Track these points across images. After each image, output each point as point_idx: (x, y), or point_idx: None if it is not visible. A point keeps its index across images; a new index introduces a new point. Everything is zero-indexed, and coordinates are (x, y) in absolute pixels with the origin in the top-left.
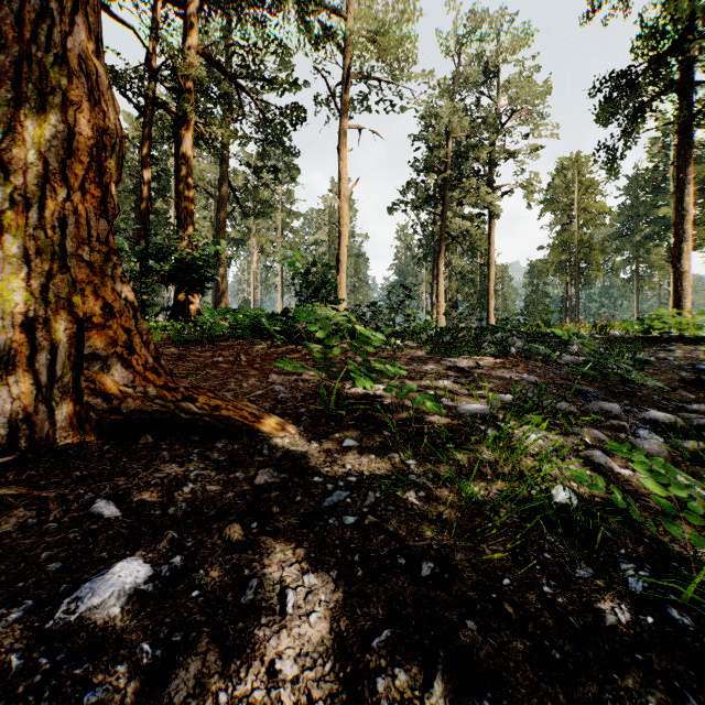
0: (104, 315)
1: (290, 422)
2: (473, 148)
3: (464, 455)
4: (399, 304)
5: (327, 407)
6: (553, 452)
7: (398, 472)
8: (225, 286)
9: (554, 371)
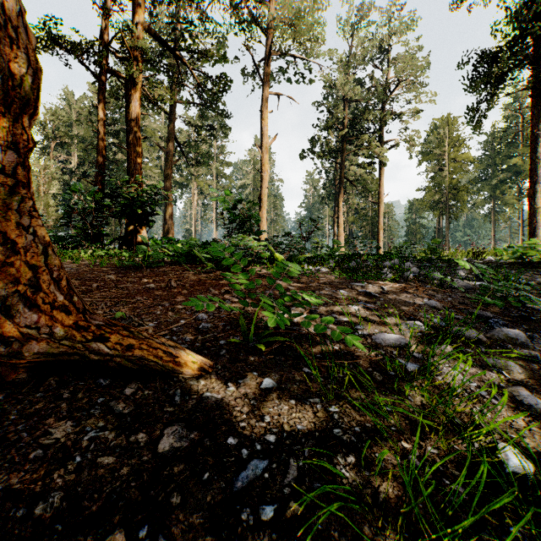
0: (5, 251)
1: (208, 357)
2: (366, 110)
3: (388, 397)
4: (309, 234)
5: (247, 337)
6: (477, 389)
7: (321, 424)
8: (171, 220)
9: (451, 295)
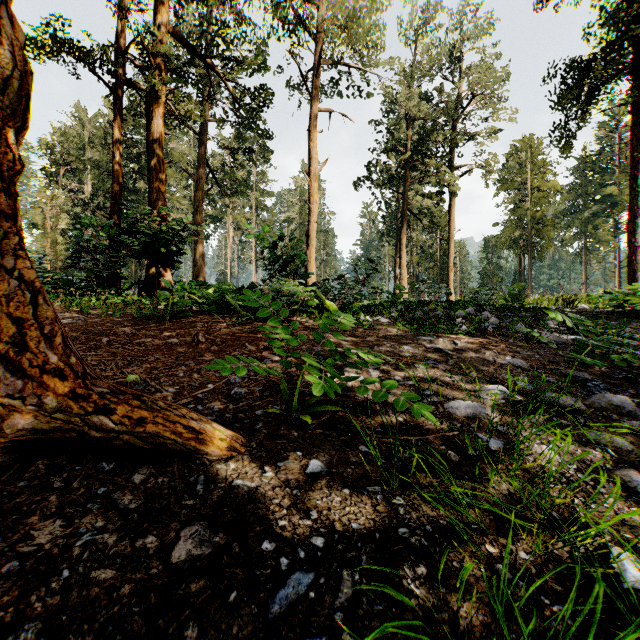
0: None
1: (240, 432)
2: (434, 130)
3: (466, 484)
4: (366, 277)
5: (289, 406)
6: (577, 473)
7: (382, 521)
8: (202, 260)
9: (539, 352)
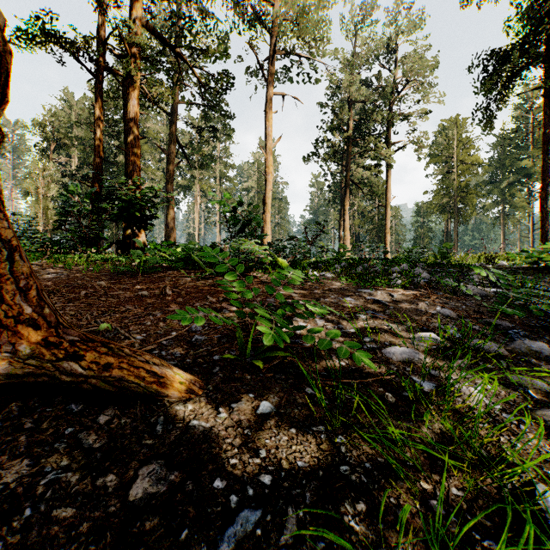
0: None
1: (199, 376)
2: (373, 111)
3: (402, 423)
4: (314, 238)
5: (244, 352)
6: (502, 413)
7: (325, 459)
8: (173, 223)
9: (465, 303)
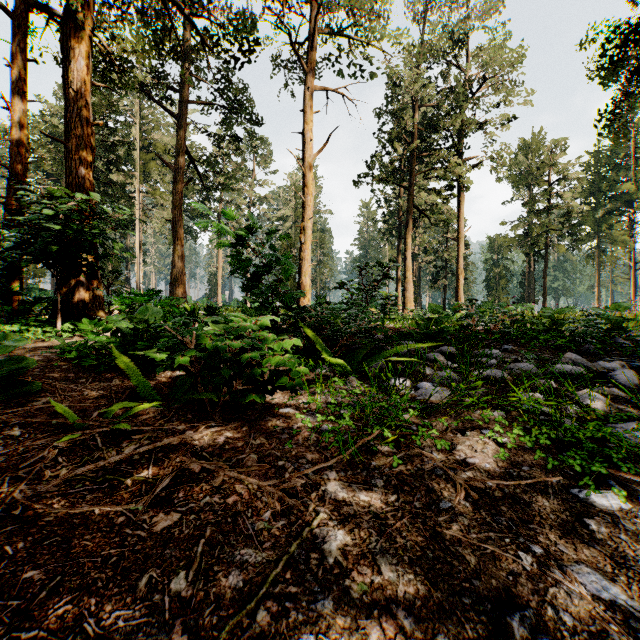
0: None
1: None
2: (443, 116)
3: None
4: (373, 285)
5: None
6: None
7: None
8: (181, 262)
9: None
